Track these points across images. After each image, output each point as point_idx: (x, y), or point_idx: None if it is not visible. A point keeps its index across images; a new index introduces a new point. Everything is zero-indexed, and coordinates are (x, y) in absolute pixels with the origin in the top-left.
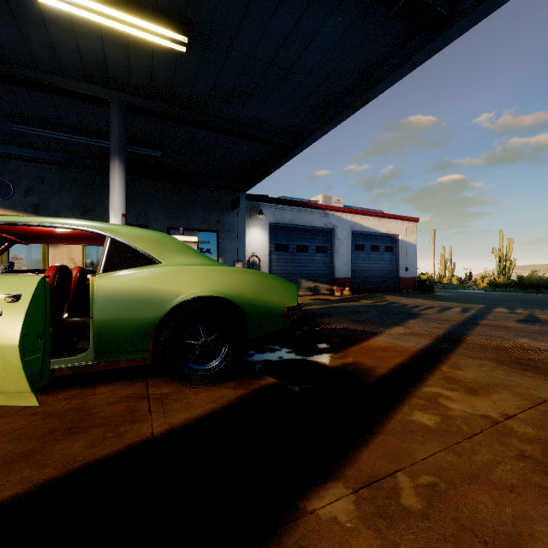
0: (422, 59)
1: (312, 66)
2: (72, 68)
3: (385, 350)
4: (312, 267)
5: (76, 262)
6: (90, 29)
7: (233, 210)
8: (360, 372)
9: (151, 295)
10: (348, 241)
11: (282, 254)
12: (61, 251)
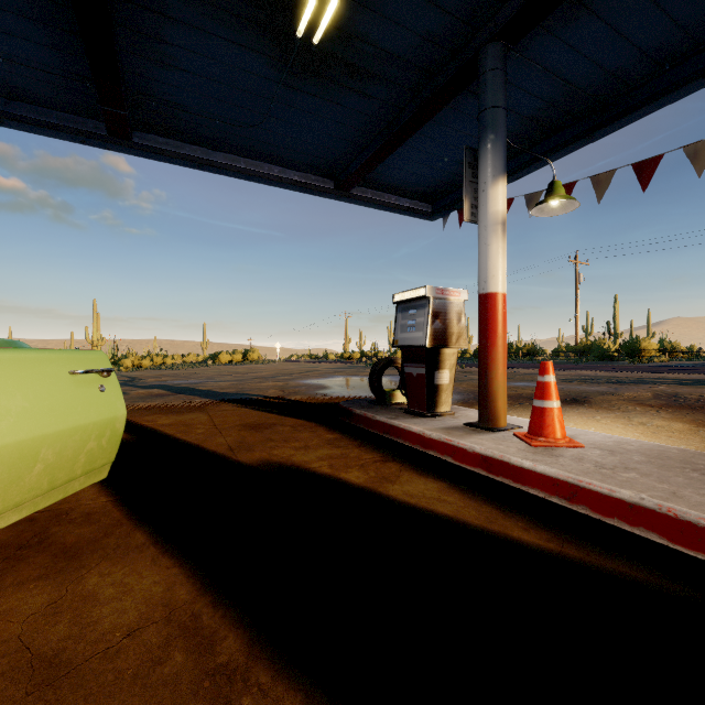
0: (93, 144)
1: None
2: None
3: None
4: None
5: None
6: None
7: None
8: None
9: None
10: None
11: None
12: None
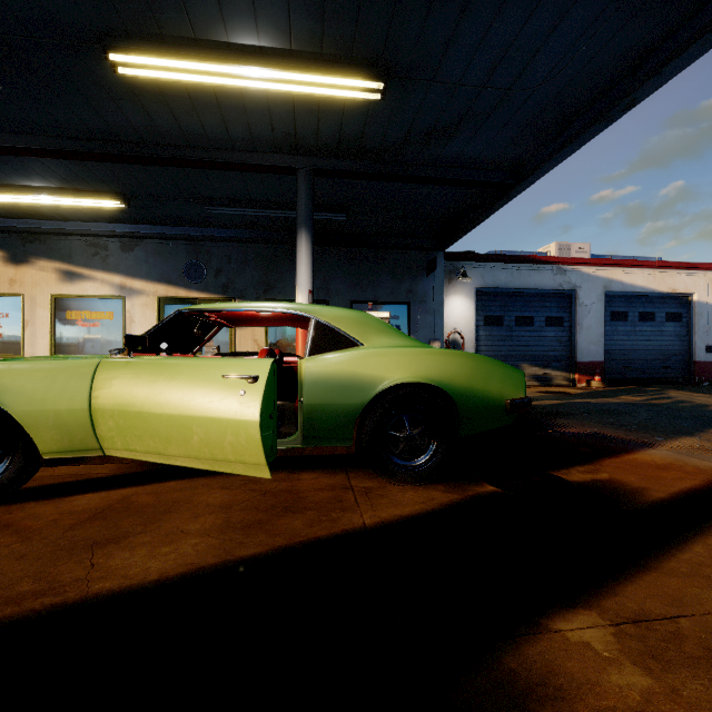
0: None
1: (544, 75)
2: (263, 141)
3: (664, 469)
4: (539, 347)
5: (259, 344)
6: (283, 99)
7: (428, 275)
8: (621, 493)
9: (355, 380)
10: (598, 308)
11: (495, 330)
12: (246, 332)
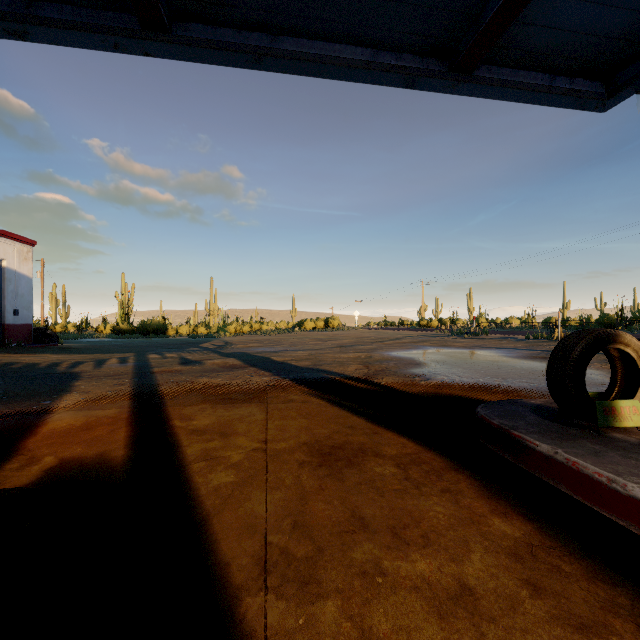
0: (127, 48)
1: None
2: None
3: (91, 428)
4: None
5: None
6: None
7: None
8: (94, 469)
9: None
10: None
11: None
12: None
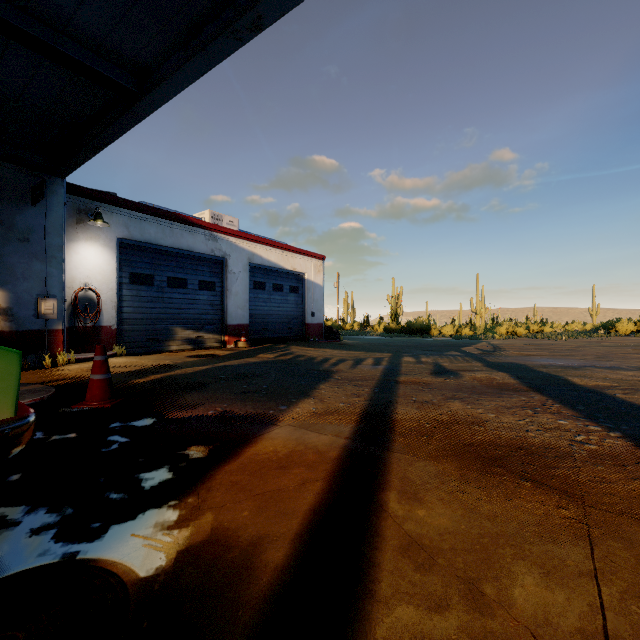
0: None
1: None
2: None
3: (286, 466)
4: (192, 310)
5: None
6: None
7: (34, 203)
8: (218, 590)
9: None
10: (244, 277)
11: (144, 289)
12: None
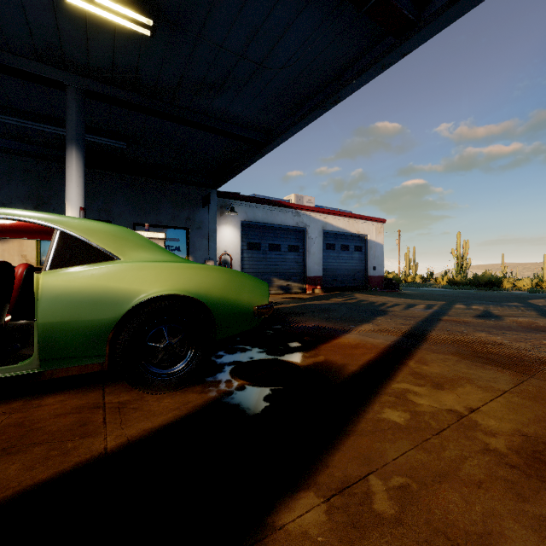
0: (390, 62)
1: (284, 62)
2: (20, 44)
3: (356, 347)
4: (284, 266)
5: (29, 259)
6: (41, 2)
7: (204, 207)
8: (332, 371)
9: (107, 294)
10: (319, 241)
11: (255, 253)
12: (11, 247)
